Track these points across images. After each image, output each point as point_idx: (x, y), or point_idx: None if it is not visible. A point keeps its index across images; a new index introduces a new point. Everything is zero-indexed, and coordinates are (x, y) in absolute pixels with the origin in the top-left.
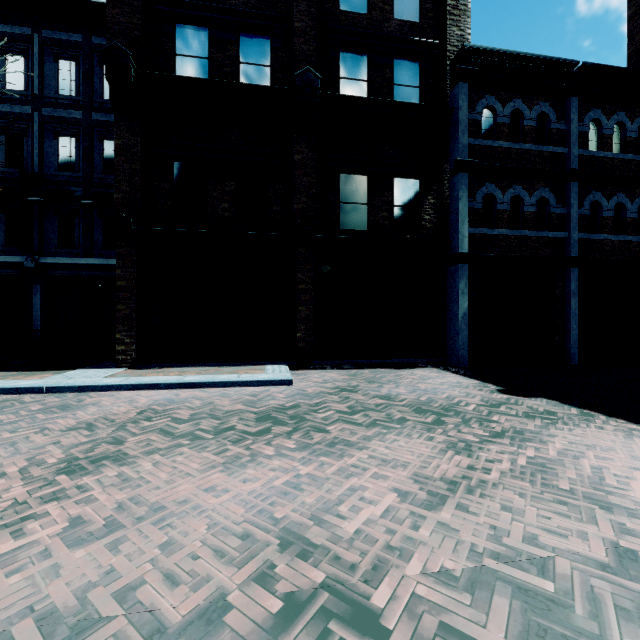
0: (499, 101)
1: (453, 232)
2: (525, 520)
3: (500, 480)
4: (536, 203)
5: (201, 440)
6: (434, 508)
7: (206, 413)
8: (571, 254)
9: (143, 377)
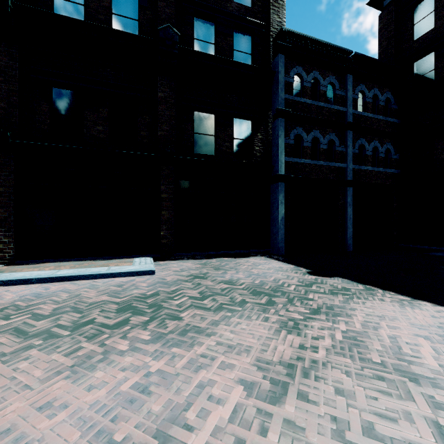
0: (305, 71)
1: (275, 160)
2: (358, 404)
3: (327, 358)
4: (327, 143)
5: (55, 338)
6: (278, 400)
7: (70, 306)
8: (348, 178)
9: (17, 273)
